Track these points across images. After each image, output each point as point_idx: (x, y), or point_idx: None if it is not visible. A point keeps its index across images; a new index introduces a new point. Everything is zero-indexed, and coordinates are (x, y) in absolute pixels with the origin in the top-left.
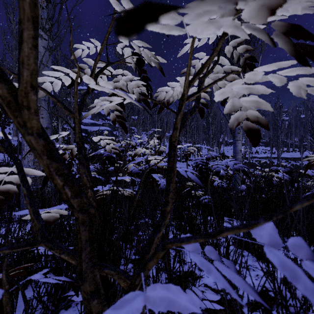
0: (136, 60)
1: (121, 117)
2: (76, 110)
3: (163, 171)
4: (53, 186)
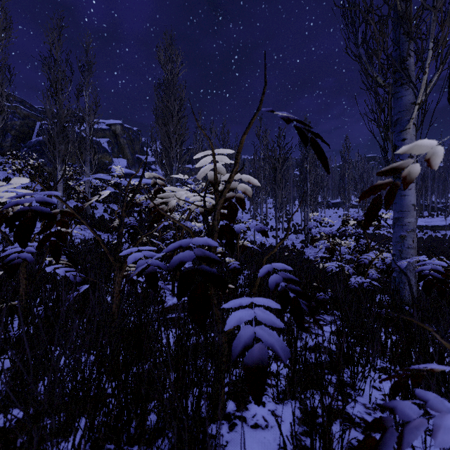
0: None
1: None
2: None
3: (238, 253)
4: None
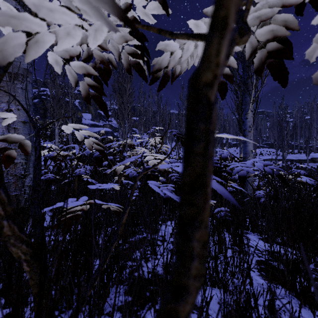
0: None
1: (97, 88)
2: None
3: (165, 174)
4: None
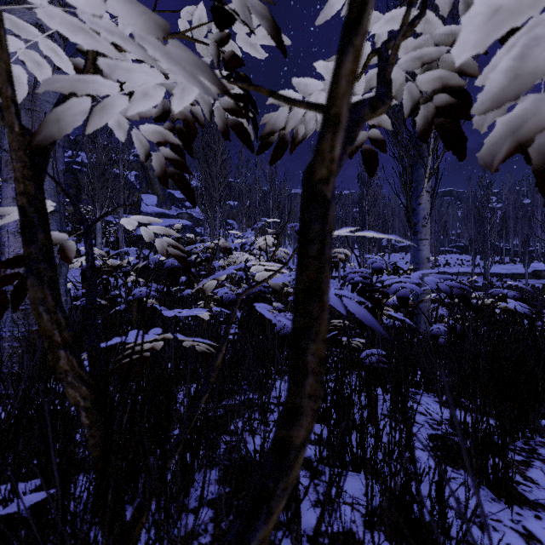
0: (212, 8)
1: (178, 163)
2: (7, 104)
3: (283, 298)
4: None
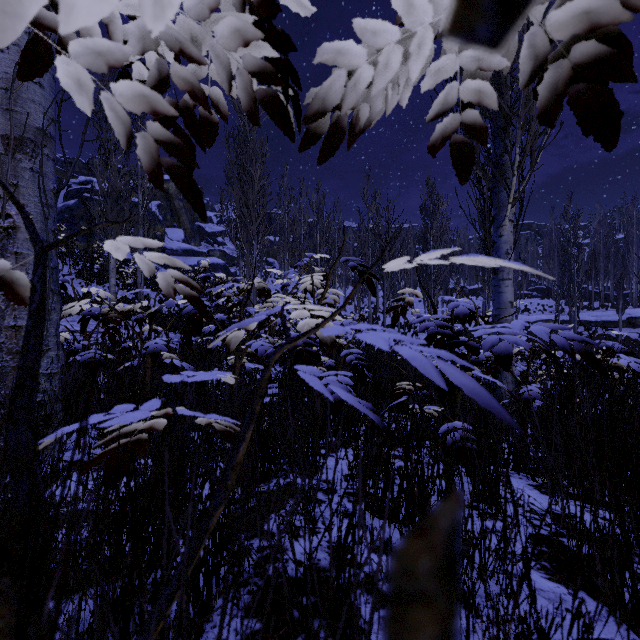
0: None
1: (177, 149)
2: None
3: (334, 351)
4: (58, 389)
